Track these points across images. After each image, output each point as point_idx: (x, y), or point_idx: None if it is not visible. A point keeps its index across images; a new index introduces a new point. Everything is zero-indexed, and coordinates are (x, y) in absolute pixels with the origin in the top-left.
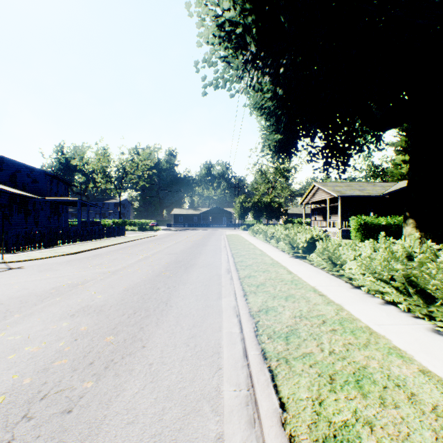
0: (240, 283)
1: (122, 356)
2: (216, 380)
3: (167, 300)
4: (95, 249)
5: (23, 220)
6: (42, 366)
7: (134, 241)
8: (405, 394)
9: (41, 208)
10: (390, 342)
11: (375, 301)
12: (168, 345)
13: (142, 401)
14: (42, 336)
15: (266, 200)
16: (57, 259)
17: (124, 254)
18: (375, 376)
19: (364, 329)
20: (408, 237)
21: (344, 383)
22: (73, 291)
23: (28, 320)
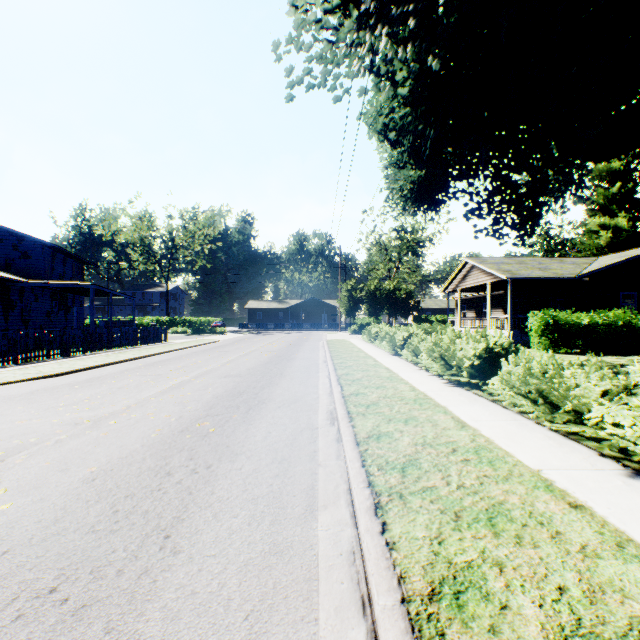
0: (360, 458)
1: None
2: None
3: (172, 523)
4: (102, 366)
5: (1, 317)
6: None
7: (177, 351)
8: None
9: (35, 297)
10: None
11: None
12: None
13: None
14: None
15: (388, 287)
16: (14, 389)
17: (145, 376)
18: None
19: None
20: None
21: None
22: None
23: None
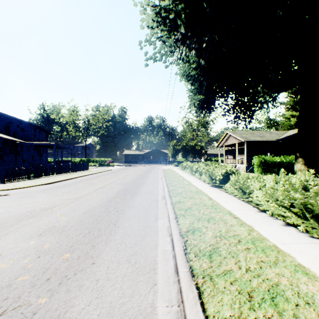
0: (172, 207)
1: (75, 272)
2: (151, 296)
3: (115, 222)
4: (66, 180)
5: (14, 158)
6: (6, 282)
7: (95, 174)
8: (315, 312)
9: (28, 149)
10: (295, 260)
11: (278, 223)
12: (113, 261)
13: (87, 317)
14: (12, 254)
15: (192, 144)
16: (36, 188)
17: (86, 184)
18: (287, 293)
19: (272, 248)
20: (298, 171)
21: (261, 300)
22: (44, 214)
23: (3, 239)
